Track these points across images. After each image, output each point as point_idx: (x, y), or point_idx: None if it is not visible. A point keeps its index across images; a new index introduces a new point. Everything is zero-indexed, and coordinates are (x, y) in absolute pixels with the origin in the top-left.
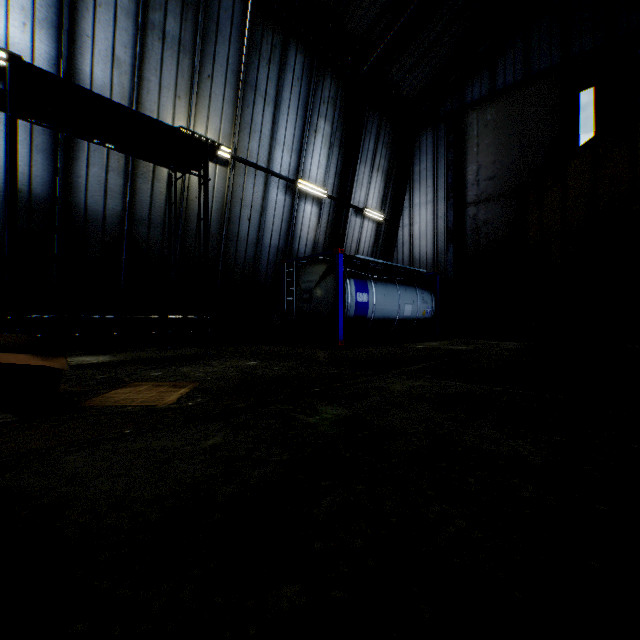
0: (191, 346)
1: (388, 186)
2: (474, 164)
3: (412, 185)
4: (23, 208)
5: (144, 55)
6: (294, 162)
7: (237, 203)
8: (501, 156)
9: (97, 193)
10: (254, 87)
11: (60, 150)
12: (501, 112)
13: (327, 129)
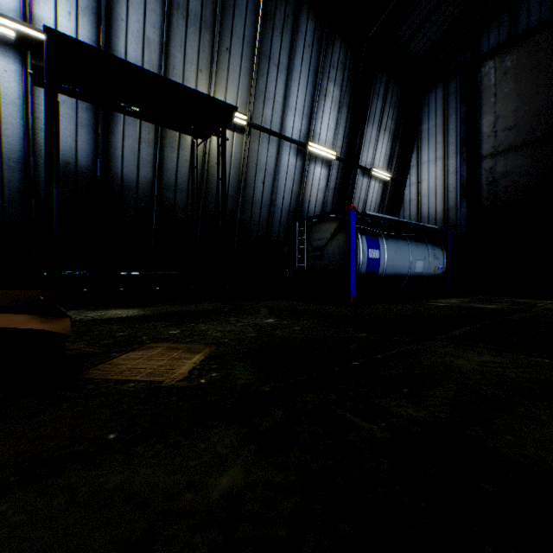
0: (211, 300)
1: (395, 146)
2: (490, 115)
3: (419, 143)
4: (71, 178)
5: (170, 33)
6: (305, 126)
7: (252, 168)
8: (523, 103)
9: (131, 163)
10: (268, 57)
11: (100, 125)
12: (523, 57)
13: (336, 93)
